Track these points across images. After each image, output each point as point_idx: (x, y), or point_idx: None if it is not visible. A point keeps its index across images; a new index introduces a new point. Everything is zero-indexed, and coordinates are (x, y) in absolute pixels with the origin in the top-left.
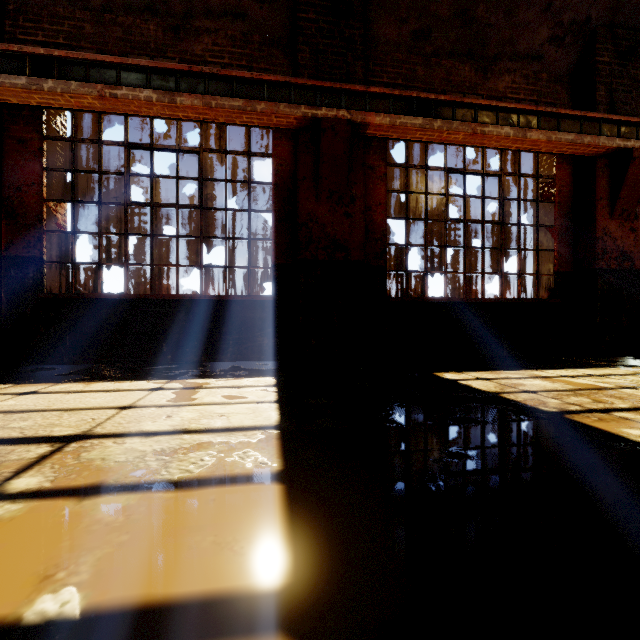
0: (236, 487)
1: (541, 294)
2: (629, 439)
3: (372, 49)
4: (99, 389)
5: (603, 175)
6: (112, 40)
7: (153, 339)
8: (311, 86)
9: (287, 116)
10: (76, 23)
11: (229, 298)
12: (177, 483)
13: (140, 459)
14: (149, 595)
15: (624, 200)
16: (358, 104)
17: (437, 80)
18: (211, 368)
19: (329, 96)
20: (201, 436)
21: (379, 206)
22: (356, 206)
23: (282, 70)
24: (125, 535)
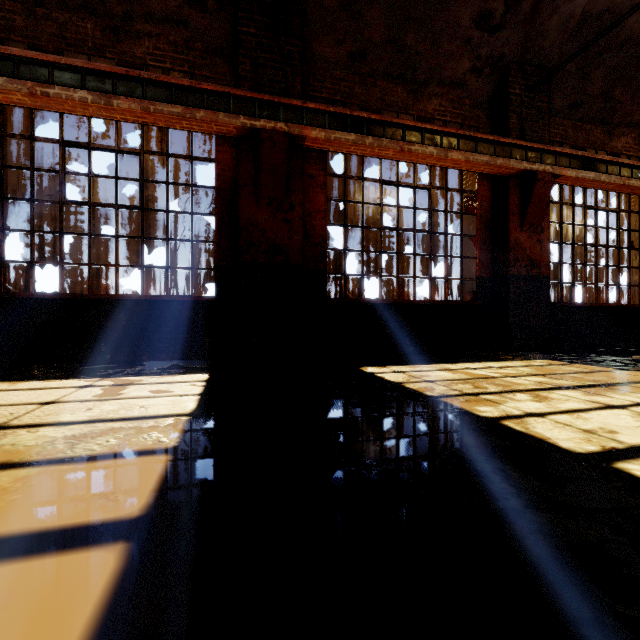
0: (130, 459)
1: (466, 296)
2: (474, 414)
3: (312, 65)
4: (25, 388)
5: (515, 193)
6: (46, 35)
7: (91, 339)
8: (250, 98)
9: (227, 125)
10: (5, 14)
11: (170, 298)
12: (78, 459)
13: (49, 443)
14: (28, 528)
15: (531, 215)
16: (296, 118)
17: (373, 99)
18: (149, 367)
19: (268, 108)
20: (114, 424)
21: (319, 213)
22: (295, 213)
23: (225, 79)
24: (18, 495)
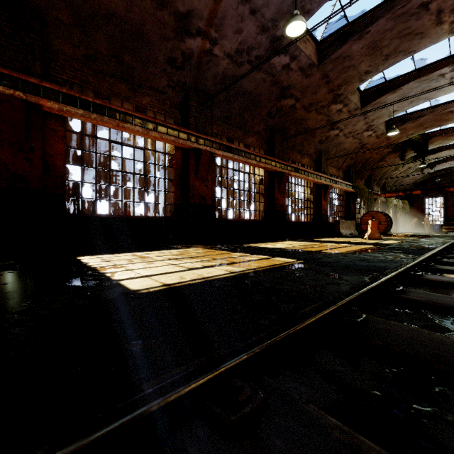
0: None
1: (170, 214)
2: (100, 272)
3: (54, 55)
4: None
5: (193, 159)
6: None
7: None
8: None
9: None
10: None
11: None
12: None
13: None
14: None
15: (201, 172)
16: (33, 90)
17: (103, 87)
18: None
19: (7, 79)
20: None
21: (60, 155)
22: (35, 154)
23: None
24: None
